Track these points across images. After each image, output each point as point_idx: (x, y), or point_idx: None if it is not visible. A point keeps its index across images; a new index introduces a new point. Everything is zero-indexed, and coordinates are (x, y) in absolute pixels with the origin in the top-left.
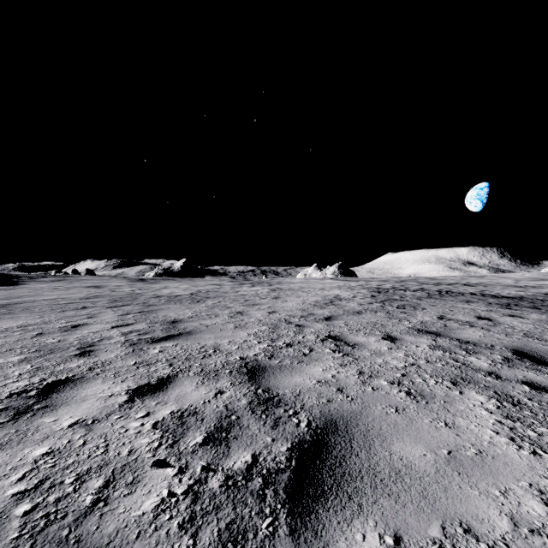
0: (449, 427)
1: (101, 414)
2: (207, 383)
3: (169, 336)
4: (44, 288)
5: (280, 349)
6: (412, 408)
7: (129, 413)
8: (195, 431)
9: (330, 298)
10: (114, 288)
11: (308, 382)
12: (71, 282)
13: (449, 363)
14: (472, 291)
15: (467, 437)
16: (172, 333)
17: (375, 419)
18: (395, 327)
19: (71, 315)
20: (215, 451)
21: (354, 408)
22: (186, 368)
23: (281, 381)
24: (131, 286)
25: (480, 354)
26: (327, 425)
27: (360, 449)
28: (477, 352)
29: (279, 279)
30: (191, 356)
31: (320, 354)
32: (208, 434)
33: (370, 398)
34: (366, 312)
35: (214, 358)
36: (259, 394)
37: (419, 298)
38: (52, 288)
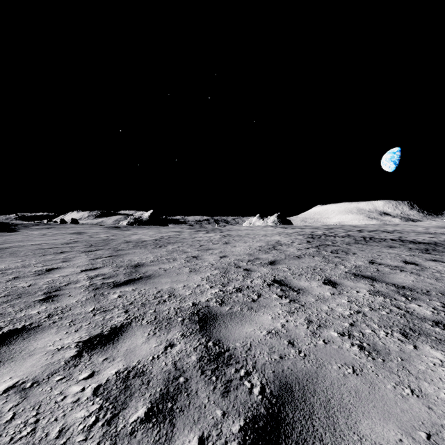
0: (416, 396)
1: (43, 374)
2: (159, 333)
3: (130, 280)
4: (35, 234)
5: (230, 294)
6: (369, 367)
7: (73, 372)
8: (138, 400)
9: (272, 243)
10: (92, 234)
11: (258, 333)
12: (58, 230)
13: (393, 311)
14: (391, 237)
15: (441, 411)
16: (133, 277)
17: (333, 383)
18: (333, 271)
19: (49, 259)
20: (157, 432)
21: (308, 367)
22: (140, 315)
23: (231, 331)
24: (107, 233)
25: (420, 301)
26: (282, 392)
27: (324, 431)
28: (415, 298)
29: (229, 227)
30: (147, 302)
31: (268, 299)
32: (152, 404)
33: (323, 354)
34: (304, 257)
35: (168, 304)
36: (209, 348)
37: (348, 243)
38: (42, 234)
